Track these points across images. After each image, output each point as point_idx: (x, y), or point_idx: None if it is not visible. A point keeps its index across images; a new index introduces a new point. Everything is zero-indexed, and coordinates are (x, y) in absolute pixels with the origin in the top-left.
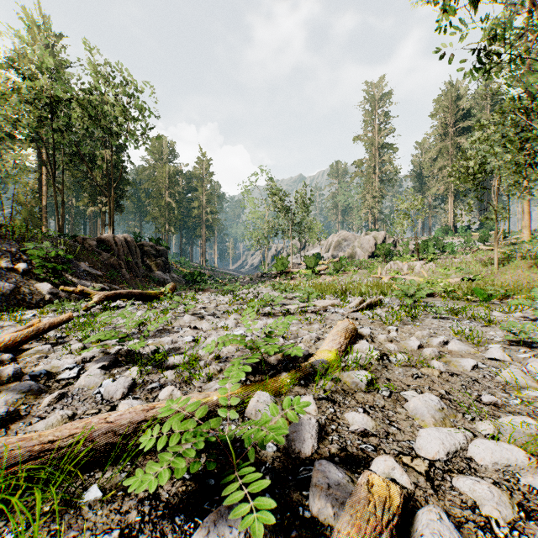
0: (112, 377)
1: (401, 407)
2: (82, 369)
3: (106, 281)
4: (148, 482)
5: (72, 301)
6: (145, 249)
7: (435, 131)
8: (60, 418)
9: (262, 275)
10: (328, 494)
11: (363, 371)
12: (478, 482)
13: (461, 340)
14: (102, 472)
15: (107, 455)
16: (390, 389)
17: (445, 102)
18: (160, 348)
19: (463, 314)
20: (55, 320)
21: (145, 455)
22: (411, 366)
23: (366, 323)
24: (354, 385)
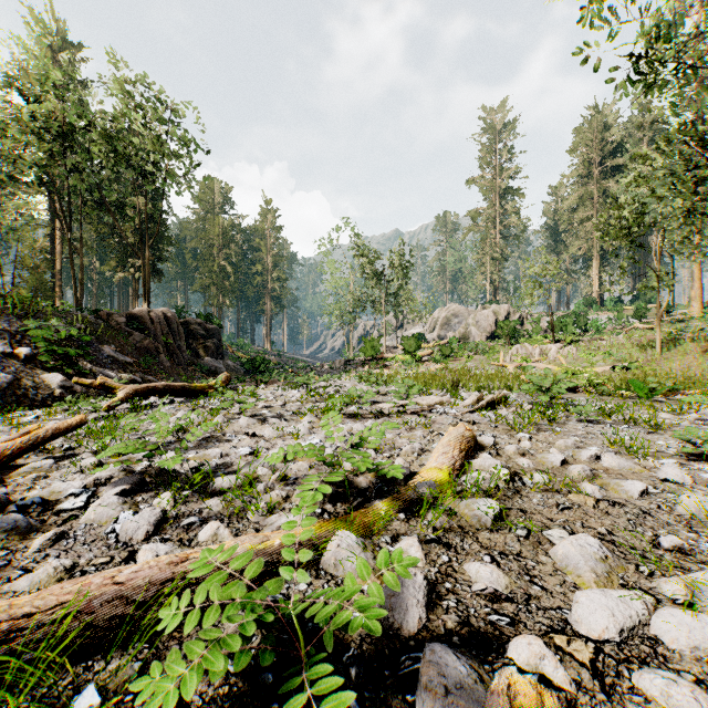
0: (134, 507)
1: (545, 554)
2: (93, 495)
3: (138, 370)
4: (161, 699)
5: (91, 397)
6: (190, 327)
7: (575, 172)
8: (52, 571)
9: (346, 362)
10: (446, 704)
11: (488, 500)
12: (674, 682)
13: (620, 452)
14: (105, 661)
15: (115, 631)
16: (527, 526)
17: (589, 134)
18: (205, 464)
19: (619, 416)
20: (62, 425)
21: (172, 631)
22: (554, 490)
23: (487, 428)
24: (475, 520)
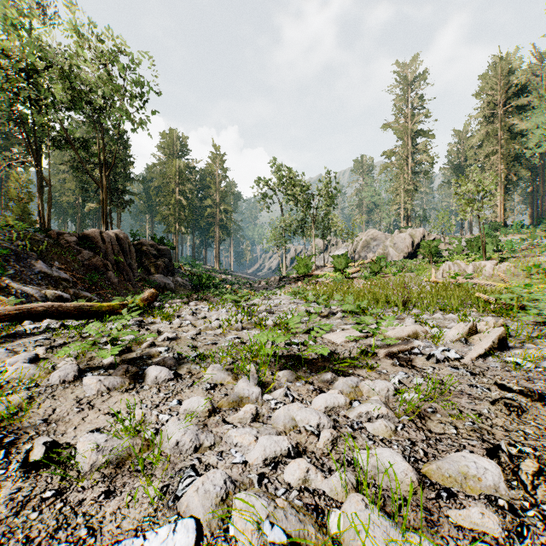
0: None
1: None
2: None
3: (81, 286)
4: None
5: None
6: (143, 248)
7: (481, 112)
8: None
9: (280, 279)
10: None
11: None
12: None
13: None
14: None
15: None
16: None
17: (494, 78)
18: None
19: None
20: None
21: None
22: None
23: None
24: None
